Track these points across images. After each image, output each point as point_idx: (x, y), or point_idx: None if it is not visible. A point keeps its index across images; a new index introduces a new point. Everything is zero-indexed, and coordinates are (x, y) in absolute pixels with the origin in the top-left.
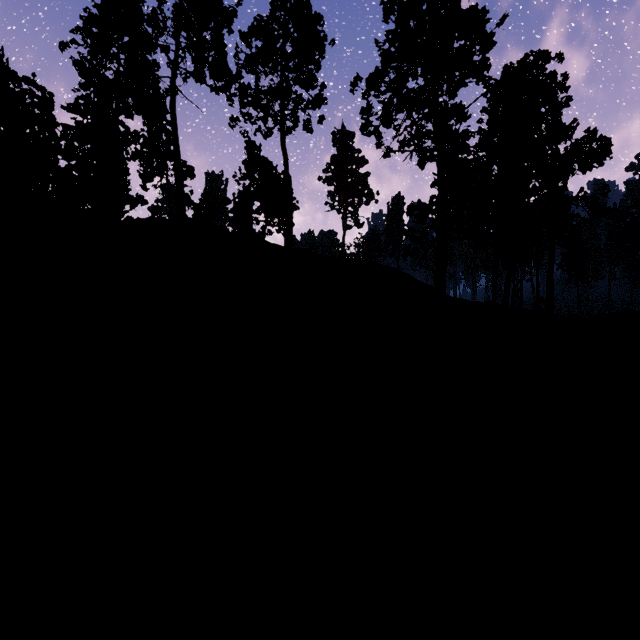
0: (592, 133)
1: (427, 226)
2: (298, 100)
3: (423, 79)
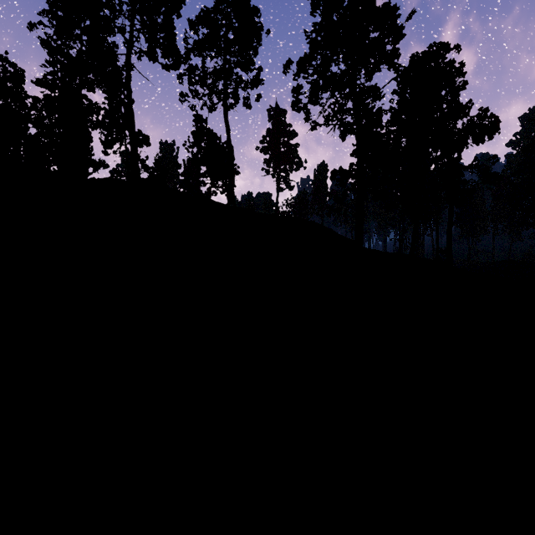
0: (484, 111)
1: (347, 189)
2: (239, 80)
3: (344, 65)
